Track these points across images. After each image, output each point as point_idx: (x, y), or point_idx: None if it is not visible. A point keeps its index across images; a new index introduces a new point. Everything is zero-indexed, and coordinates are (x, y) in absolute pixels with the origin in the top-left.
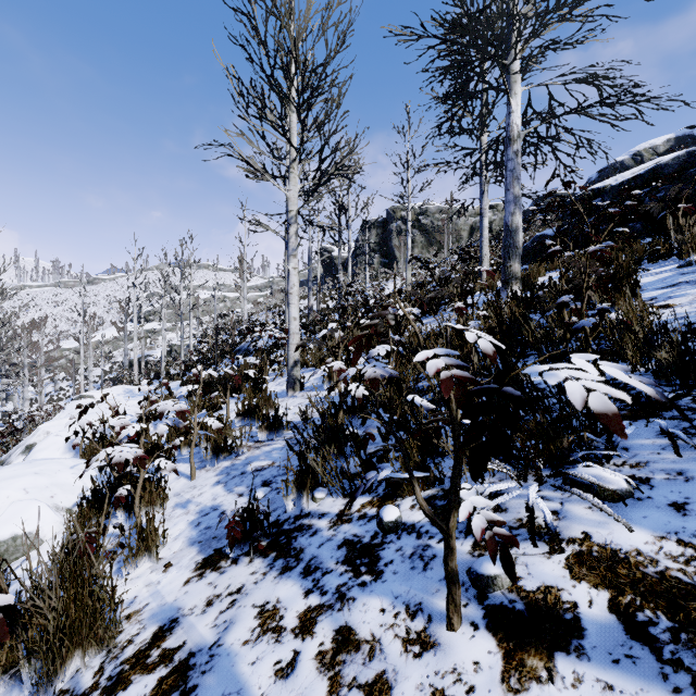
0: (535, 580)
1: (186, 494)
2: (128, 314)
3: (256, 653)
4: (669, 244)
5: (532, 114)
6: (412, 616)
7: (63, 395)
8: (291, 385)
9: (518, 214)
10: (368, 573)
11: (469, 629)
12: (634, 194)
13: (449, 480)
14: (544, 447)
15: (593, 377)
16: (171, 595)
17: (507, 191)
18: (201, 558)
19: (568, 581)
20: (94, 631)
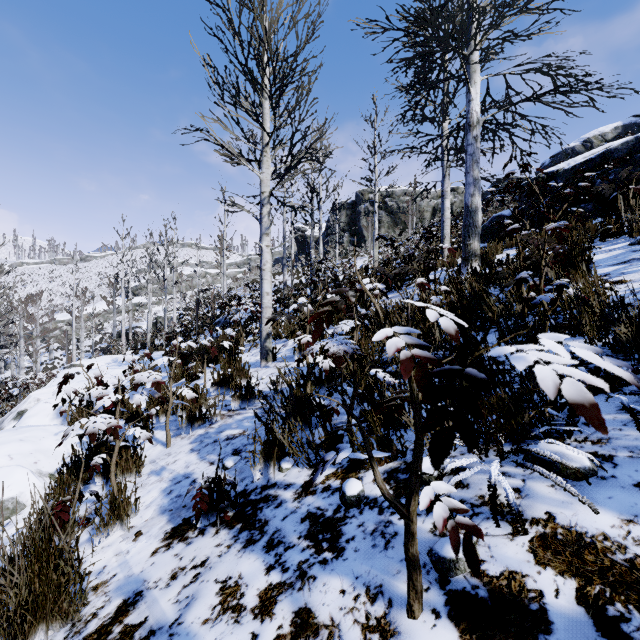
0: (498, 564)
1: (161, 461)
2: (117, 289)
3: (214, 633)
4: (620, 223)
5: (490, 103)
6: (372, 599)
7: (57, 363)
8: (264, 356)
9: (477, 196)
10: (329, 550)
11: (430, 616)
12: (587, 175)
13: (411, 452)
14: (505, 422)
15: (565, 361)
16: (138, 566)
17: (467, 174)
18: (170, 527)
19: (532, 566)
20: (58, 605)
